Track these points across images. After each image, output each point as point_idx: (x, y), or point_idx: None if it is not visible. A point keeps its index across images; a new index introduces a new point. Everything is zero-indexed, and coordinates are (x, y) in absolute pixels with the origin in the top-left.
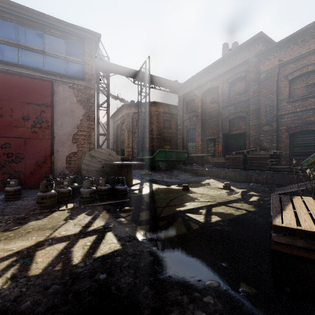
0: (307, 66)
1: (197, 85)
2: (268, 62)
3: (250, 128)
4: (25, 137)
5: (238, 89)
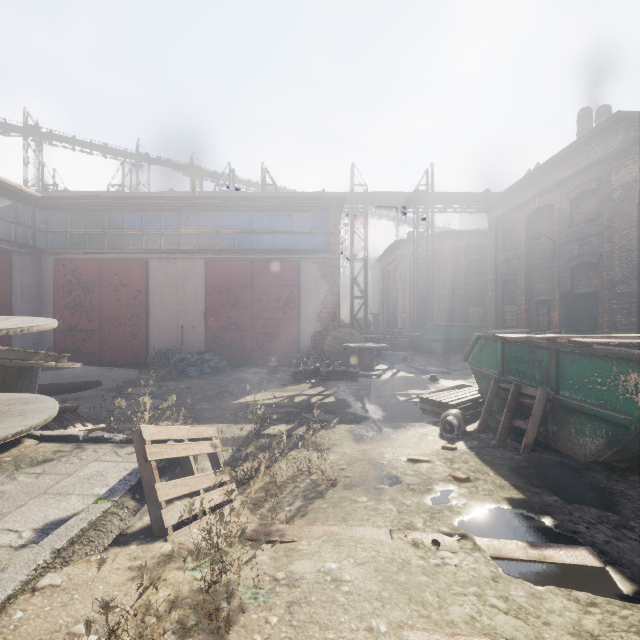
0: None
1: (518, 202)
2: (624, 170)
3: (604, 286)
4: (278, 318)
5: (586, 212)
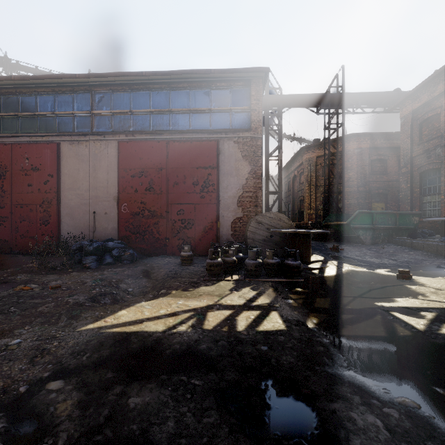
0: None
1: None
2: None
3: None
4: (195, 203)
5: None
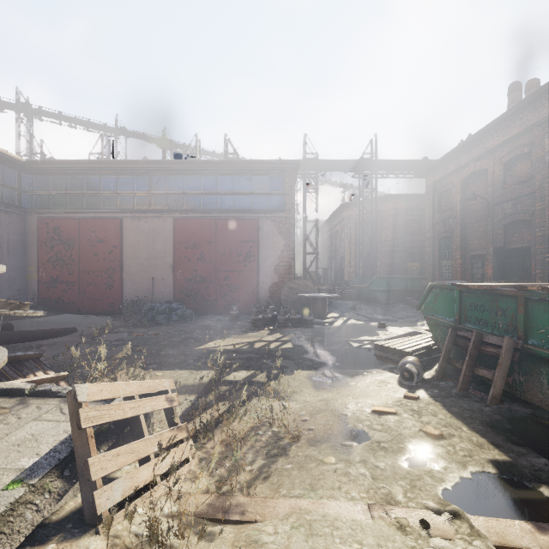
0: None
1: (454, 167)
2: None
3: (536, 241)
4: (239, 270)
5: (519, 174)
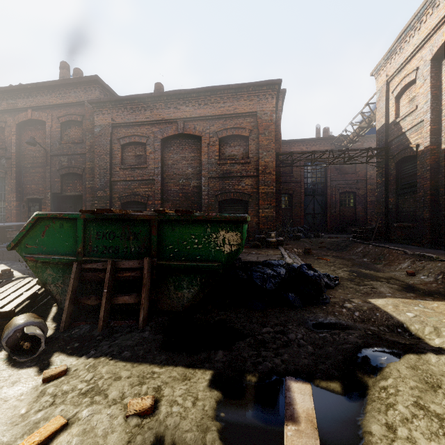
0: (135, 136)
1: (9, 106)
2: (103, 116)
3: (87, 191)
4: None
5: (73, 136)
